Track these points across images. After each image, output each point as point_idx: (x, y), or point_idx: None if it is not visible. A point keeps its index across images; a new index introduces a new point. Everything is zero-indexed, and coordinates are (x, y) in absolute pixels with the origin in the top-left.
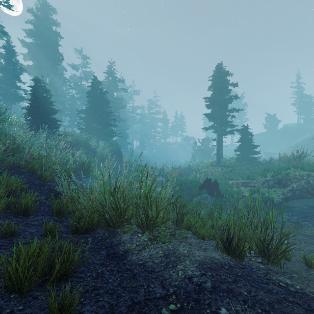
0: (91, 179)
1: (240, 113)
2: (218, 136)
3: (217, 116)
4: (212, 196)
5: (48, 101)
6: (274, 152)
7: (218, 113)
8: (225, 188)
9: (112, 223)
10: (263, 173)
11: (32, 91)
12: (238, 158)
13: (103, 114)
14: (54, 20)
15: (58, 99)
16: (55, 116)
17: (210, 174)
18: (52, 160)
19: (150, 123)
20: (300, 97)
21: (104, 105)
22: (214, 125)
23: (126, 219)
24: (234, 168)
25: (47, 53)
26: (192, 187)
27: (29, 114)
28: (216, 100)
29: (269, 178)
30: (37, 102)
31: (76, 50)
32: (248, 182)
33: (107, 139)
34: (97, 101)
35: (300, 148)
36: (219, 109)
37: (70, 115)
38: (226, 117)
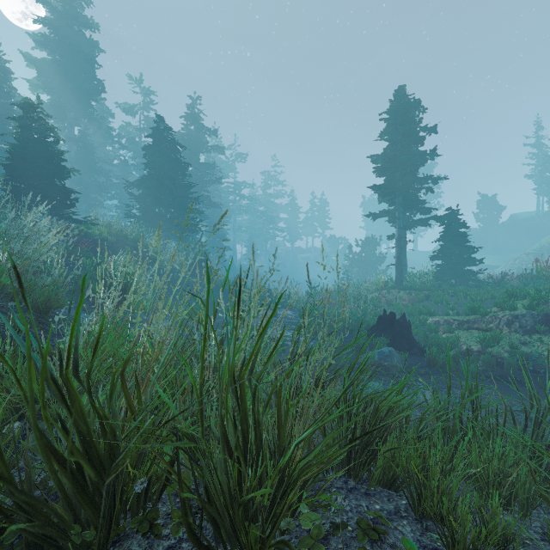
0: (134, 314)
1: (430, 193)
2: (398, 228)
3: (398, 189)
4: (399, 350)
5: (54, 151)
6: (495, 265)
7: (399, 184)
8: (424, 333)
9: (45, 546)
10: (505, 302)
11: (18, 128)
12: (439, 273)
13: (175, 189)
14: (88, 19)
15: (95, 166)
16: (91, 197)
17: (385, 304)
18: (2, 262)
19: (266, 213)
20: (542, 163)
21: (178, 171)
22: (389, 210)
23: (139, 495)
24: (434, 292)
25: (74, 79)
26: (351, 330)
27: (7, 175)
28: (395, 158)
29: (521, 312)
30: (28, 152)
31: (131, 79)
32: (472, 321)
33: (182, 237)
34: (165, 165)
35: (547, 256)
36: (401, 176)
37: (120, 196)
38: (416, 191)
